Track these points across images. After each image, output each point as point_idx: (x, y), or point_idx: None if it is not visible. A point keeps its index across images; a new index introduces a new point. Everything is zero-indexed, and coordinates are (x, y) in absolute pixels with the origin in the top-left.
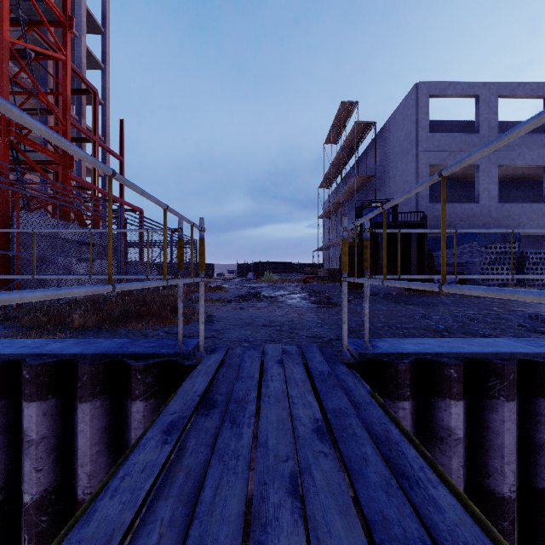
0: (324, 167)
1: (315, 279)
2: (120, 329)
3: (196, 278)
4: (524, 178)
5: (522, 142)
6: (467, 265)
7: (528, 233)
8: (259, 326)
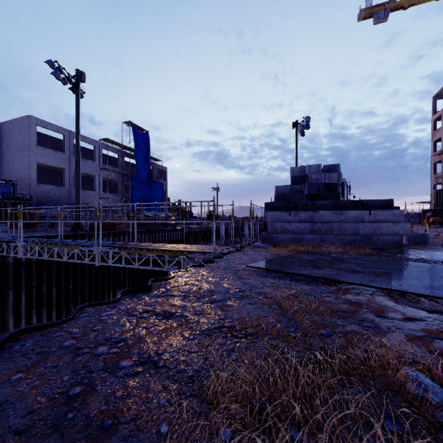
0: None
1: None
2: None
3: None
4: (90, 176)
5: (85, 163)
6: (56, 217)
7: (87, 204)
8: None
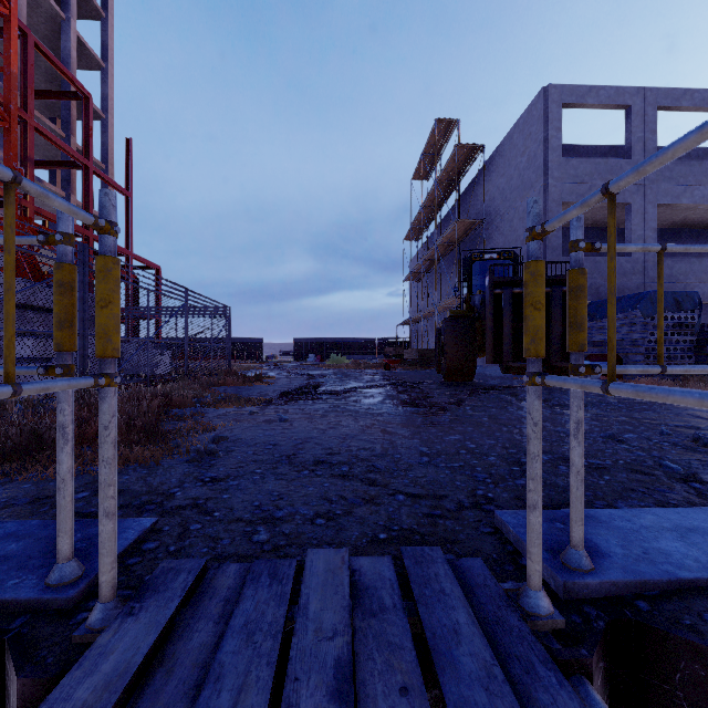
0: (411, 211)
1: (401, 364)
2: (4, 480)
3: (45, 382)
4: (686, 225)
5: (689, 173)
6: (623, 344)
7: None
8: (306, 464)
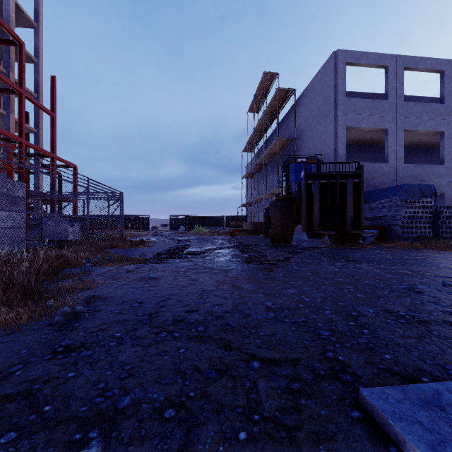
0: (247, 133)
1: (241, 232)
2: None
3: None
4: (419, 145)
5: (423, 110)
6: (387, 218)
7: None
8: (165, 324)
